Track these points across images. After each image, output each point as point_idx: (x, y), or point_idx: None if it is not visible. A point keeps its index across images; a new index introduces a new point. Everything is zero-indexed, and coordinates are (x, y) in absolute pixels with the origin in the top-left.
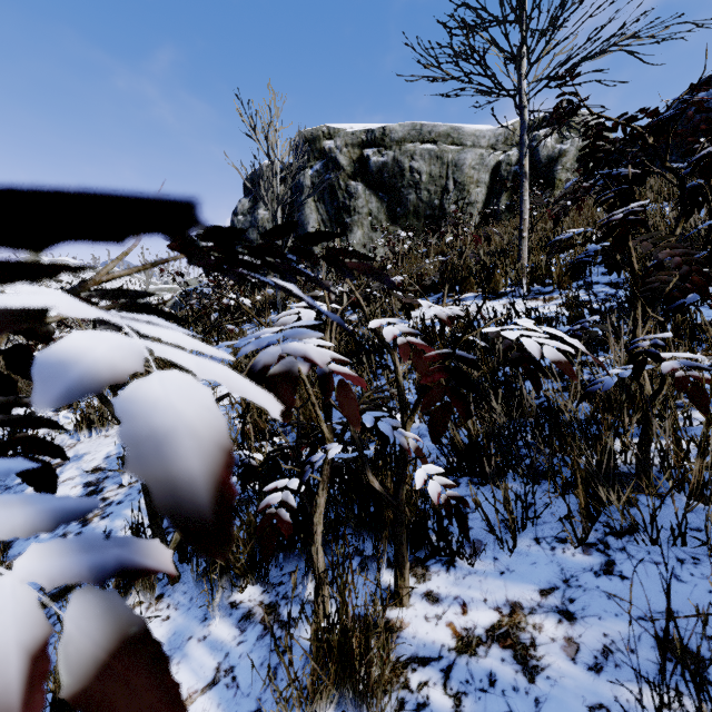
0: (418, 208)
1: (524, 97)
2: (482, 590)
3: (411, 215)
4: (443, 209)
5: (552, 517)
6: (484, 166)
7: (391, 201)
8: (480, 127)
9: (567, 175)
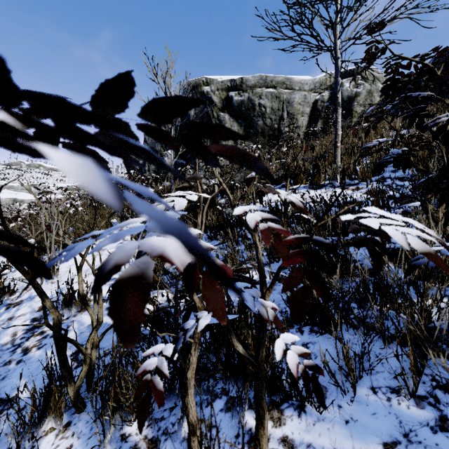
0: (264, 130)
1: (338, 51)
2: (331, 439)
3: (259, 134)
4: (280, 131)
5: (383, 367)
6: (307, 102)
7: (246, 126)
8: (304, 77)
9: (361, 108)
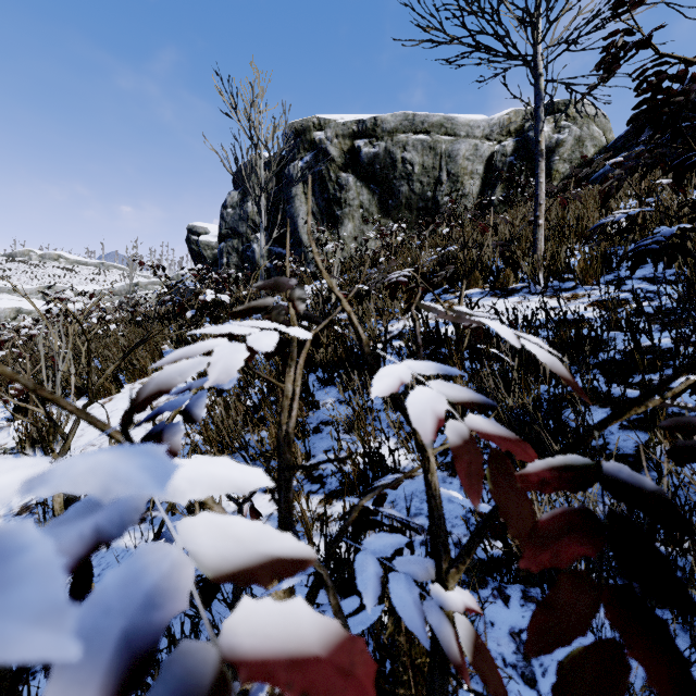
0: (411, 200)
1: (540, 63)
2: None
3: (403, 207)
4: (436, 201)
5: None
6: (478, 157)
7: (382, 193)
8: (473, 117)
9: (565, 165)
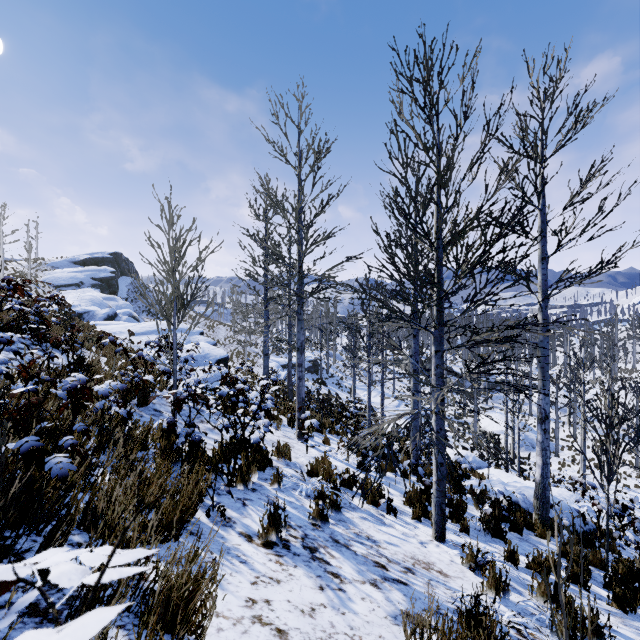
0: None
1: None
2: None
3: None
4: None
5: None
6: None
7: None
8: None
9: None
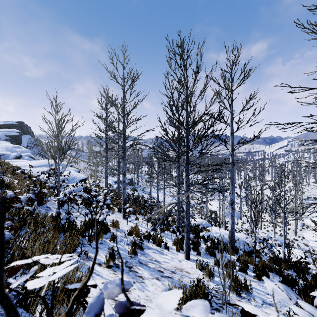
0: None
1: None
2: None
3: None
4: None
5: None
6: None
7: None
8: None
9: None
